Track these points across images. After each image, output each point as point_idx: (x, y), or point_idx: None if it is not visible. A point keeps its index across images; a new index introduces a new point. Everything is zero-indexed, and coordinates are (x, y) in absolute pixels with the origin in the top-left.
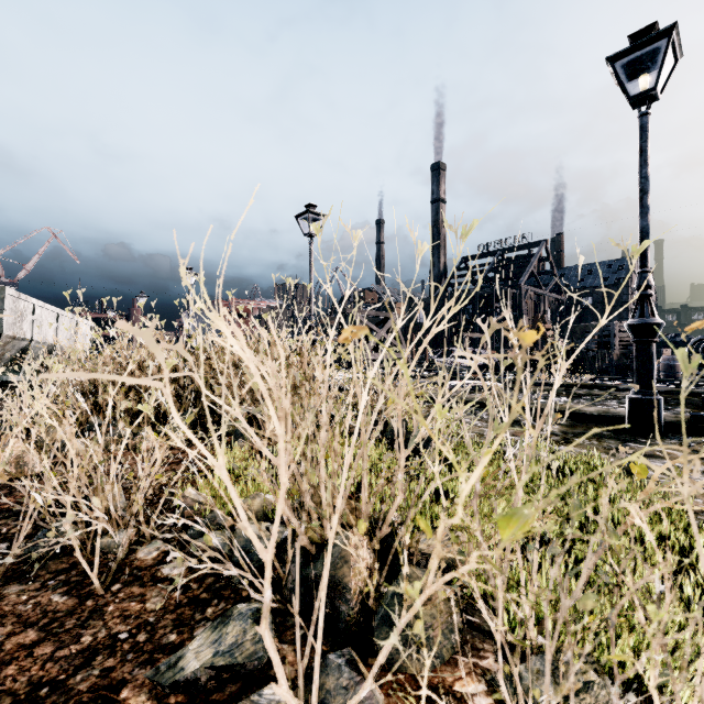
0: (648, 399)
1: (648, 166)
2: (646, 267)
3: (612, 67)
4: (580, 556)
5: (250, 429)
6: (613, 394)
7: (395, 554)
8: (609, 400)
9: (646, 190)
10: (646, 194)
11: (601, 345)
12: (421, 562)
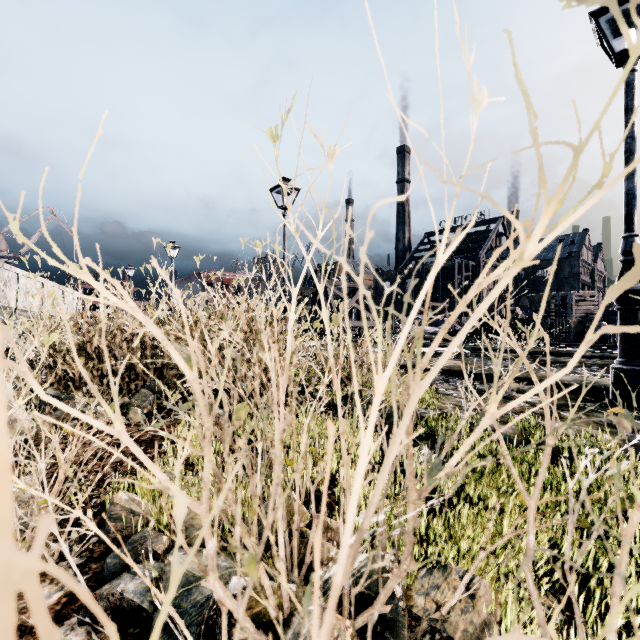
0: (636, 370)
1: (635, 125)
2: (632, 231)
3: (596, 23)
4: (639, 601)
5: (145, 458)
6: (580, 361)
7: (392, 630)
8: (579, 368)
9: (632, 151)
10: (632, 154)
11: (558, 314)
12: (429, 633)
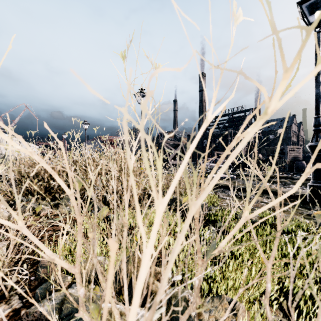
0: (320, 186)
1: None
2: (319, 115)
3: (300, 7)
4: None
5: (38, 242)
6: (291, 181)
7: None
8: (291, 185)
9: (319, 73)
10: (319, 75)
11: (280, 157)
12: None
